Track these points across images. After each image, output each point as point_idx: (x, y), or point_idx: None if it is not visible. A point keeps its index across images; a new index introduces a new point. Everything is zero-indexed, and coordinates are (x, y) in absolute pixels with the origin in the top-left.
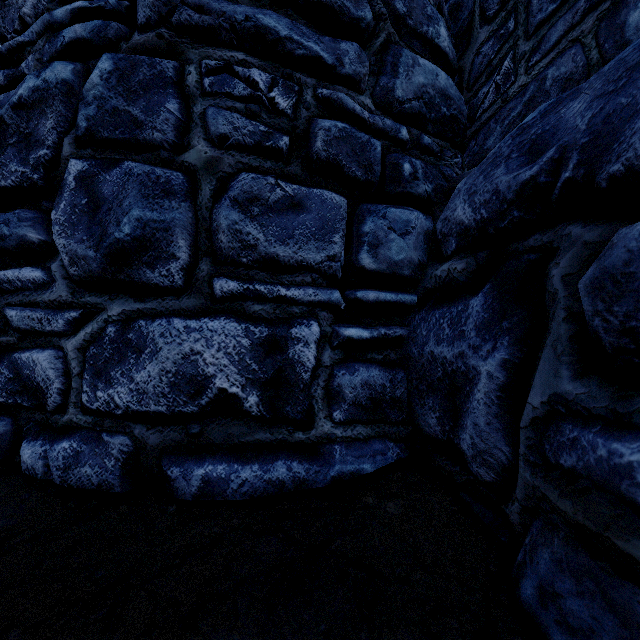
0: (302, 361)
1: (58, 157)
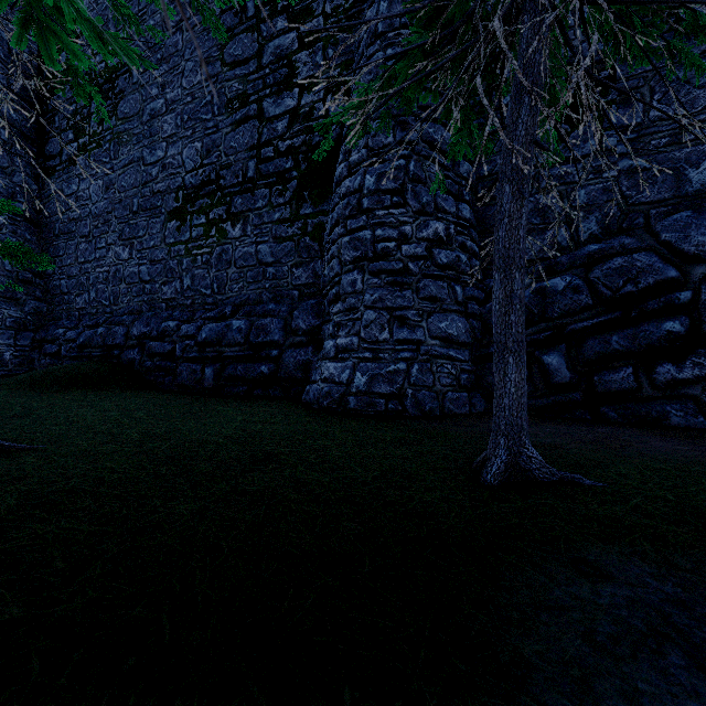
0: (7, 358)
1: None
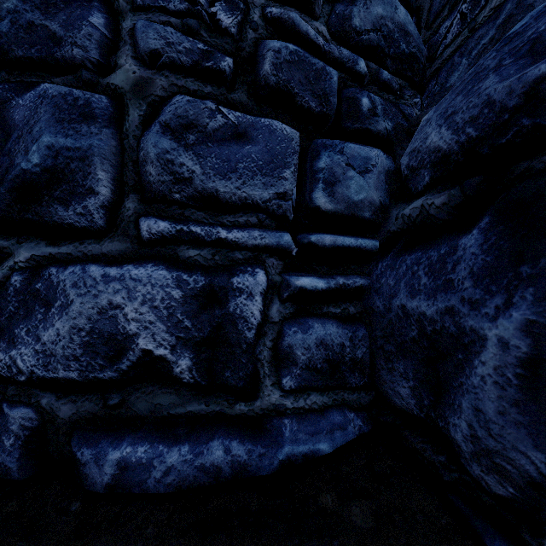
0: (245, 316)
1: None
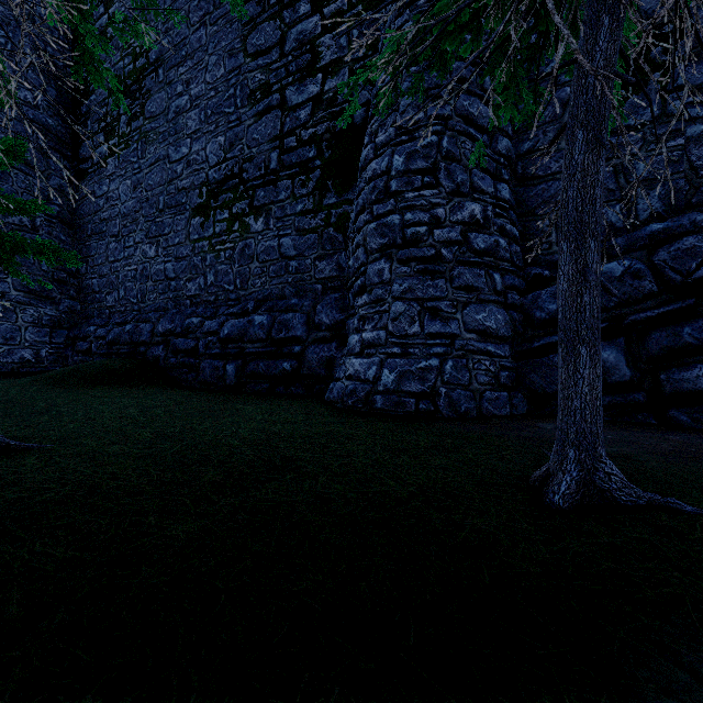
0: (43, 355)
1: None
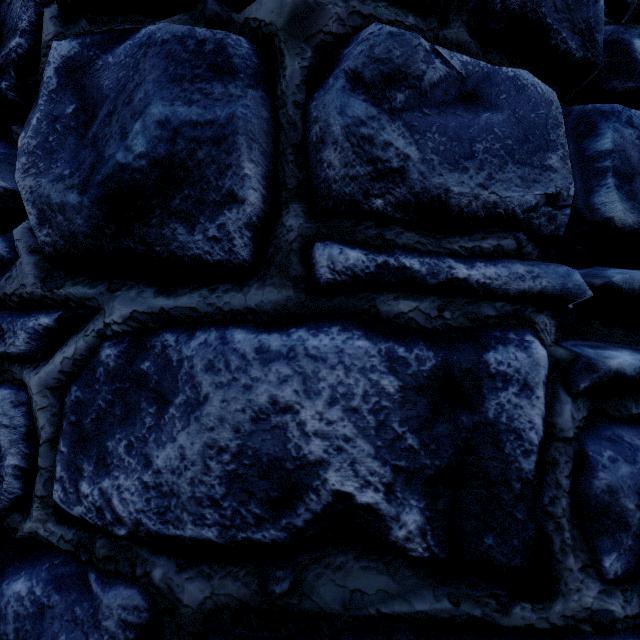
0: (517, 428)
1: (37, 48)
